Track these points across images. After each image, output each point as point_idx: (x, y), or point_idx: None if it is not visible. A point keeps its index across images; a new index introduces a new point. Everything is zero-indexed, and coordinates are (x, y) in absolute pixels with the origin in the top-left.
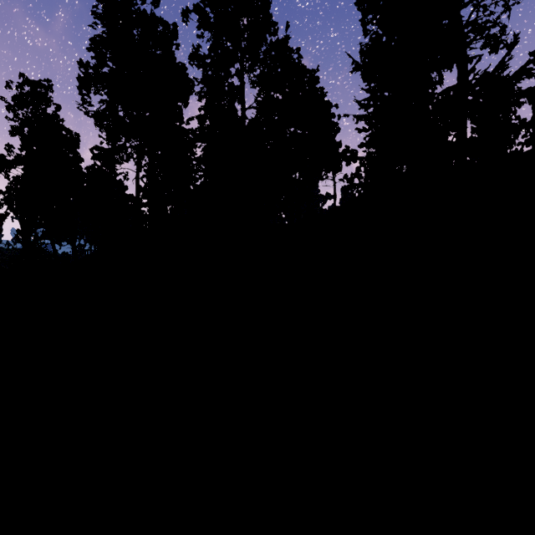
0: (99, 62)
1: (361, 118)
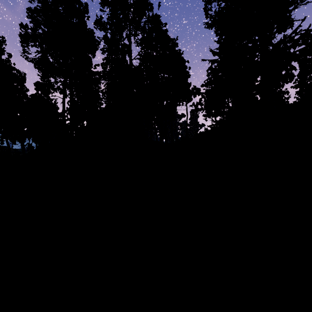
0: (33, 24)
1: (214, 62)
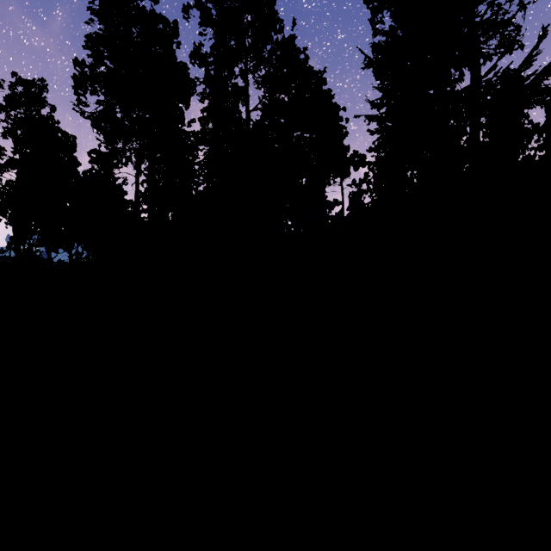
0: (95, 60)
1: (373, 119)
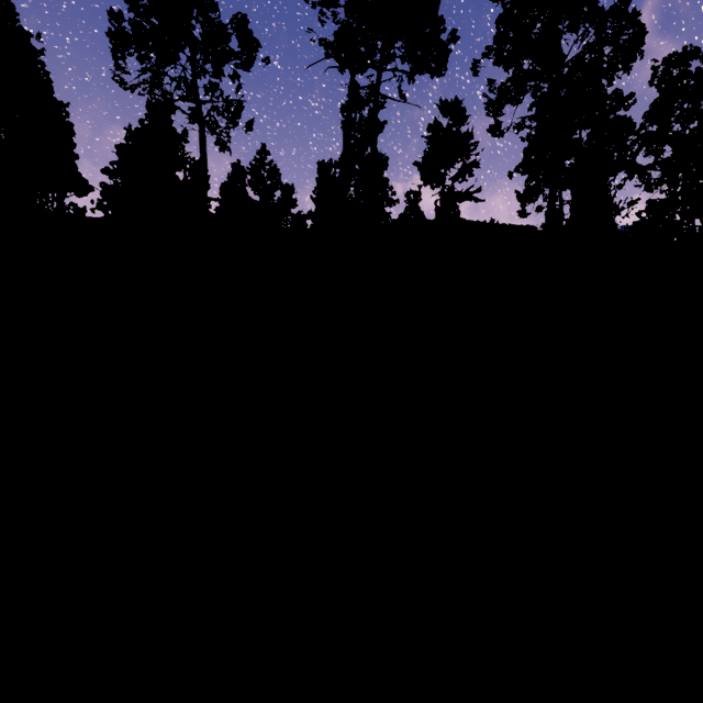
0: None
1: None
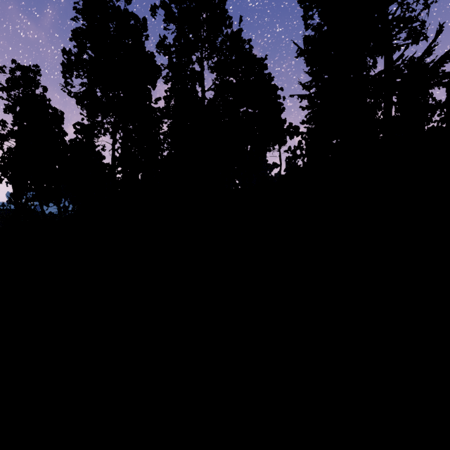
0: (79, 50)
1: (304, 97)
